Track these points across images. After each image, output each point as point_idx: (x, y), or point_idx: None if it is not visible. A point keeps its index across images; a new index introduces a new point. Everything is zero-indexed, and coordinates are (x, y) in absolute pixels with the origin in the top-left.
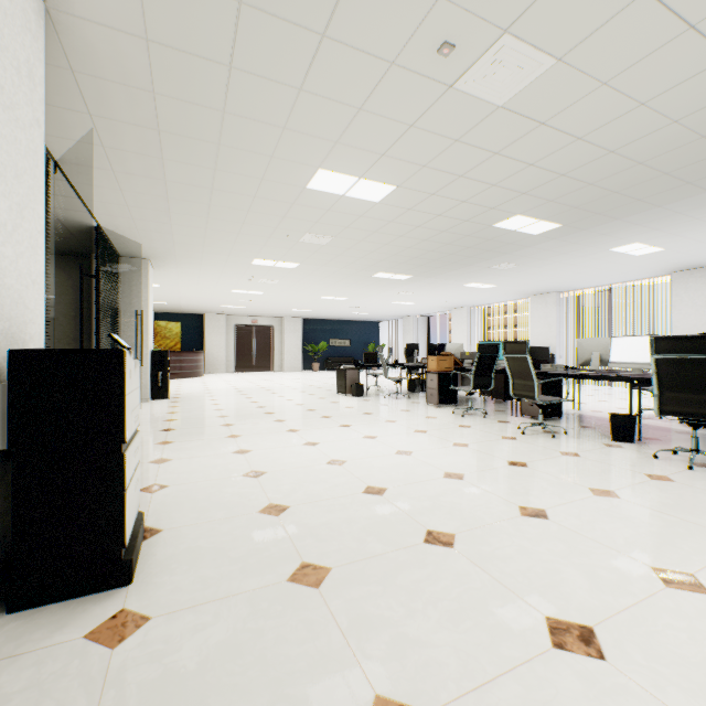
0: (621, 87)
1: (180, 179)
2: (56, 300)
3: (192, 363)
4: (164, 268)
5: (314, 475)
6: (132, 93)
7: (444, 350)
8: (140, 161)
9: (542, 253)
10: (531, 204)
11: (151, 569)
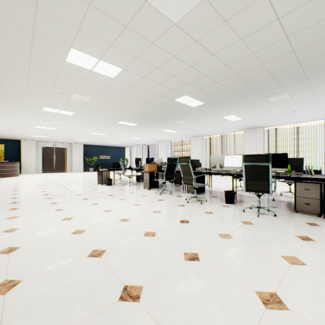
0: (233, 26)
1: None
2: None
3: (10, 168)
4: None
5: (58, 245)
6: None
7: (153, 161)
8: None
9: (196, 116)
10: (191, 90)
11: None
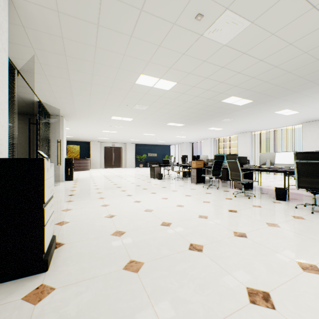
0: (281, 36)
1: (76, 79)
2: (21, 135)
3: (84, 164)
4: (71, 120)
5: (138, 217)
6: (52, 37)
7: (199, 158)
8: (57, 70)
9: (243, 114)
10: (238, 91)
11: (58, 263)
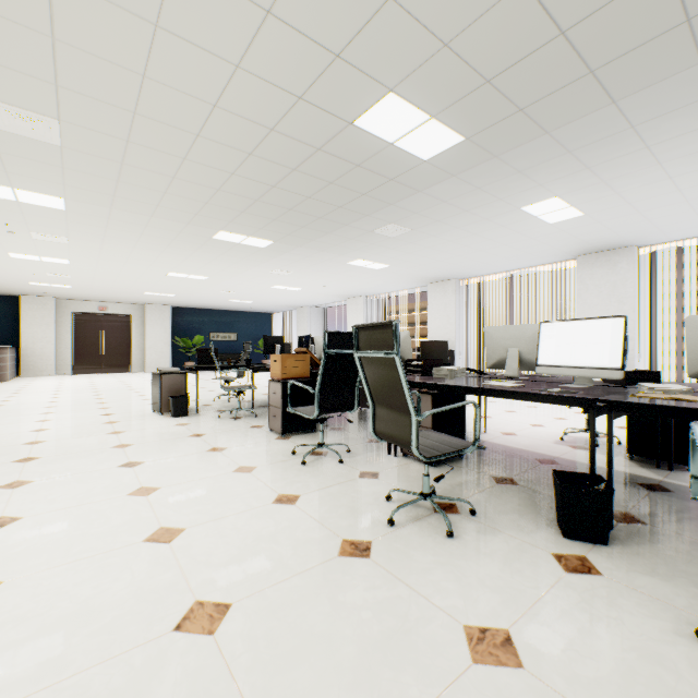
0: None
1: None
2: None
3: None
4: None
5: None
6: None
7: (308, 344)
8: None
9: (437, 207)
10: (410, 53)
11: None
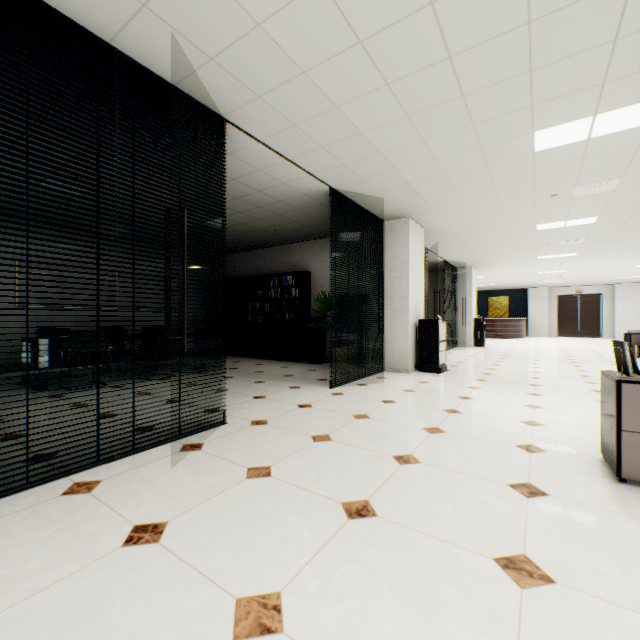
0: None
1: (472, 242)
2: (429, 294)
3: (513, 327)
4: (482, 269)
5: (516, 372)
6: (447, 232)
7: None
8: (455, 242)
9: None
10: None
11: (445, 373)
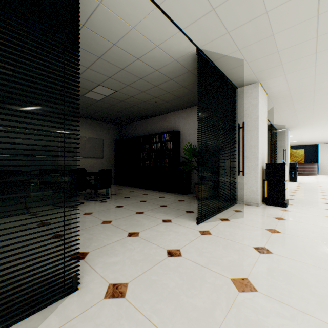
0: None
1: (299, 107)
2: None
3: (309, 168)
4: (294, 130)
5: None
6: (284, 98)
7: None
8: (285, 107)
9: None
10: None
11: (290, 207)
